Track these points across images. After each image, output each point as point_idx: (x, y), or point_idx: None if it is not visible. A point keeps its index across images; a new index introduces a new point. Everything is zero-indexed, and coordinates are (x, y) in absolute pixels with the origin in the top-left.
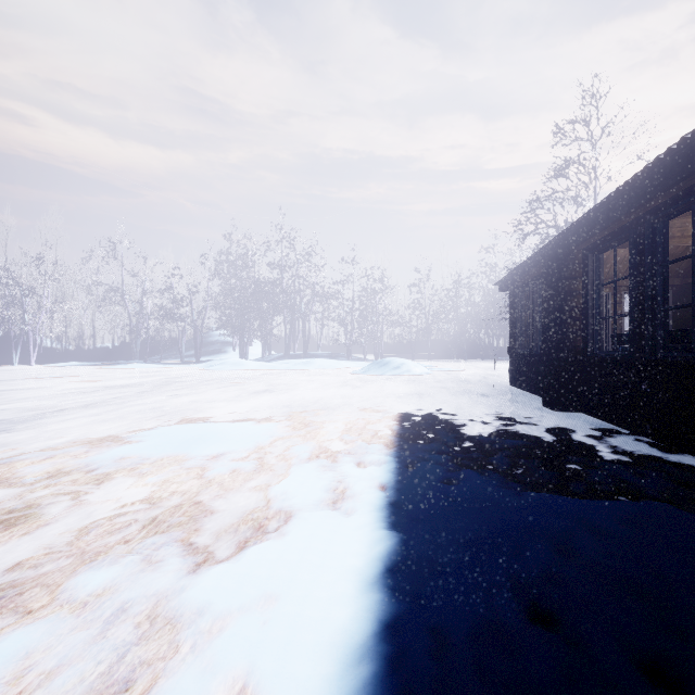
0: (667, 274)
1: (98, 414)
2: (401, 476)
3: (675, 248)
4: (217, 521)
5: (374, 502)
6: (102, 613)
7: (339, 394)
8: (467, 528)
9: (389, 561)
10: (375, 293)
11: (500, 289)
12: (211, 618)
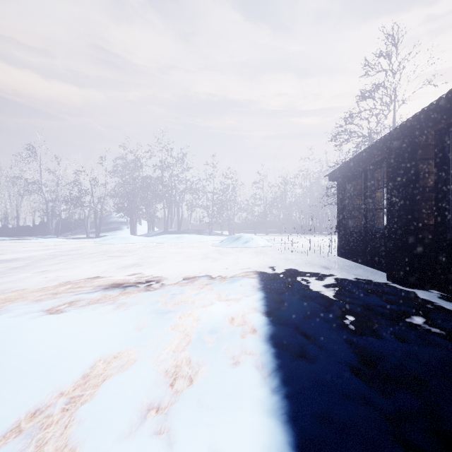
0: None
1: None
2: None
3: None
4: None
5: None
6: None
7: (199, 268)
8: None
9: None
10: (229, 188)
11: (330, 179)
12: None
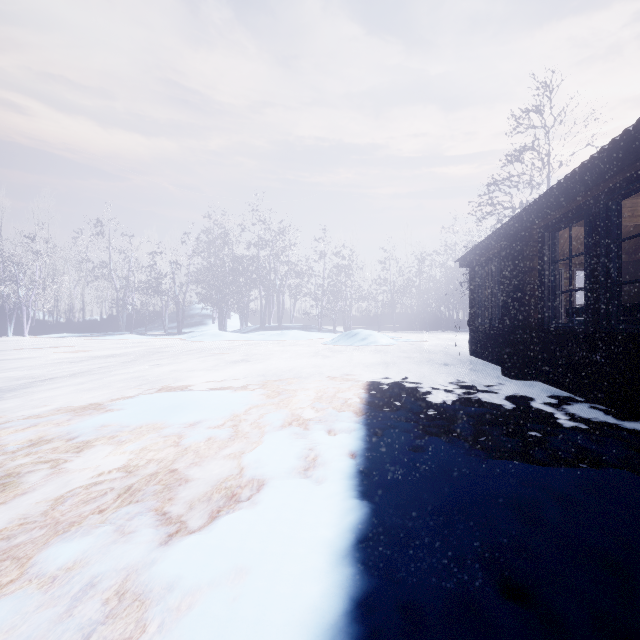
0: (620, 250)
1: (83, 383)
2: (370, 443)
3: (624, 227)
4: (191, 490)
5: (344, 470)
6: (70, 588)
7: (311, 364)
8: (436, 497)
9: (359, 533)
10: (344, 270)
11: (460, 265)
12: (180, 594)
